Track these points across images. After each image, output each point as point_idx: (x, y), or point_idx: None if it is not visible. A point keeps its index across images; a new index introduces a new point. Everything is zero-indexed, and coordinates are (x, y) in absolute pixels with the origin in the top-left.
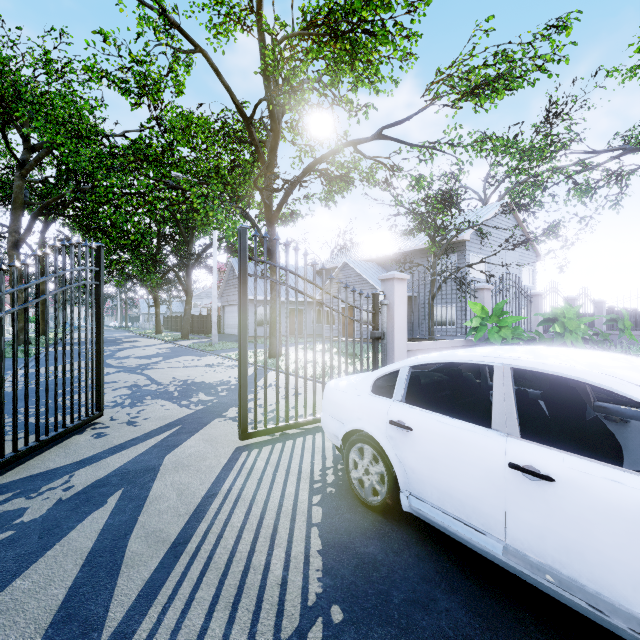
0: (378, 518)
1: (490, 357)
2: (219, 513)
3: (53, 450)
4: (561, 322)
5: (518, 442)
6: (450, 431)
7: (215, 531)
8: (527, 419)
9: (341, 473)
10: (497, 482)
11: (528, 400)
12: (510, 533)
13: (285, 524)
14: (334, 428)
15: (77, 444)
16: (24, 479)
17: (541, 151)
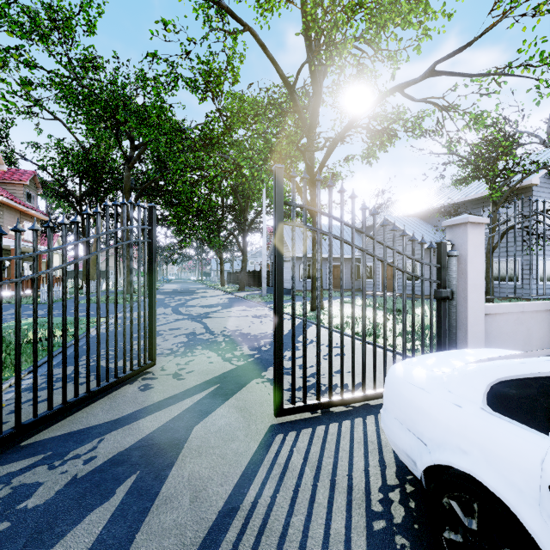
0: None
1: None
2: None
3: (102, 401)
4: None
5: None
6: None
7: None
8: None
9: (413, 504)
10: None
11: None
12: None
13: None
14: (406, 444)
15: (123, 396)
16: (62, 437)
17: None
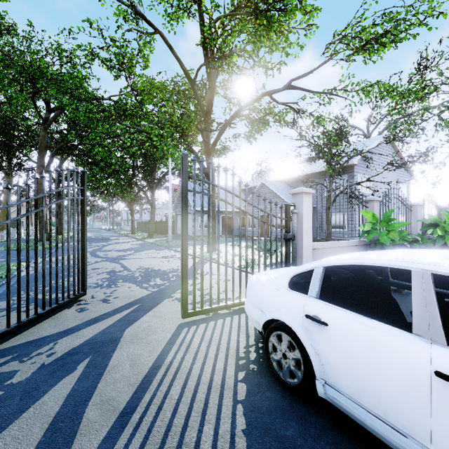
0: (295, 398)
1: (407, 262)
2: (161, 384)
3: (47, 321)
4: (442, 227)
5: (445, 351)
6: (367, 331)
7: (156, 402)
8: (445, 322)
9: (261, 351)
10: (421, 388)
11: (444, 303)
12: (437, 442)
13: (214, 399)
14: (256, 315)
15: (65, 316)
16: (22, 344)
17: (417, 93)
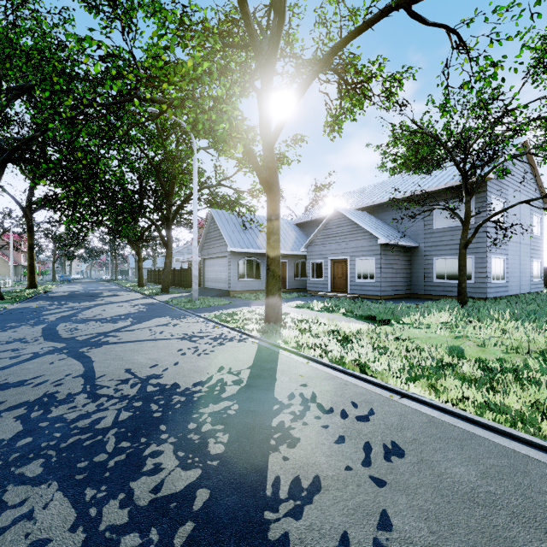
0: None
1: None
2: None
3: None
4: None
5: None
6: None
7: None
8: None
9: None
10: None
11: None
12: None
13: None
14: None
15: None
16: None
17: None
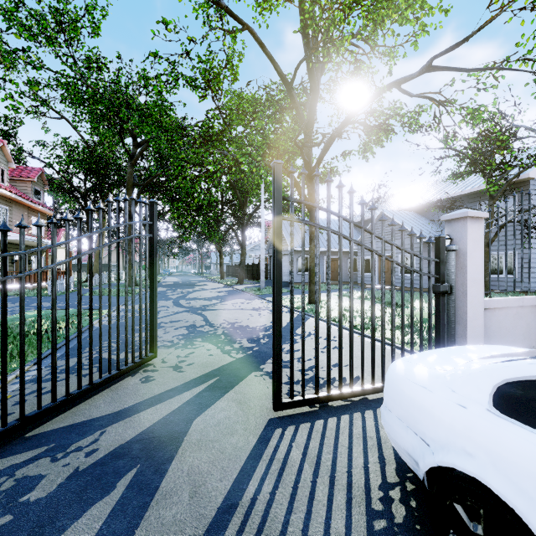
0: None
1: None
2: None
3: (104, 393)
4: None
5: None
6: None
7: None
8: None
9: (414, 503)
10: None
11: None
12: None
13: None
14: (408, 443)
15: (125, 388)
16: (65, 428)
17: None
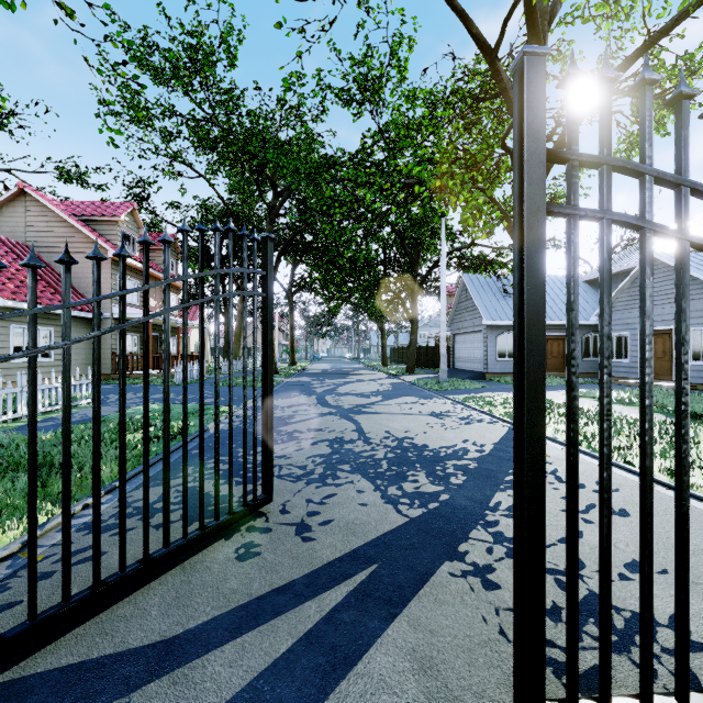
0: None
1: None
2: None
3: (170, 576)
4: None
5: None
6: None
7: None
8: None
9: None
10: None
11: None
12: None
13: None
14: None
15: (206, 569)
16: (64, 674)
17: None
